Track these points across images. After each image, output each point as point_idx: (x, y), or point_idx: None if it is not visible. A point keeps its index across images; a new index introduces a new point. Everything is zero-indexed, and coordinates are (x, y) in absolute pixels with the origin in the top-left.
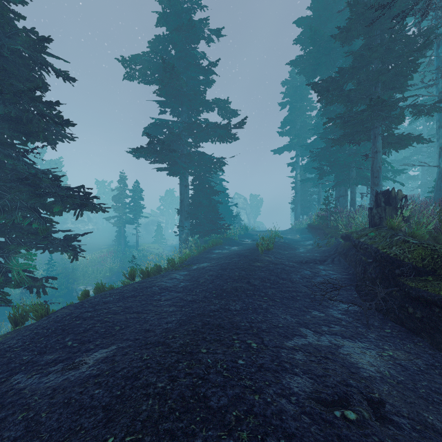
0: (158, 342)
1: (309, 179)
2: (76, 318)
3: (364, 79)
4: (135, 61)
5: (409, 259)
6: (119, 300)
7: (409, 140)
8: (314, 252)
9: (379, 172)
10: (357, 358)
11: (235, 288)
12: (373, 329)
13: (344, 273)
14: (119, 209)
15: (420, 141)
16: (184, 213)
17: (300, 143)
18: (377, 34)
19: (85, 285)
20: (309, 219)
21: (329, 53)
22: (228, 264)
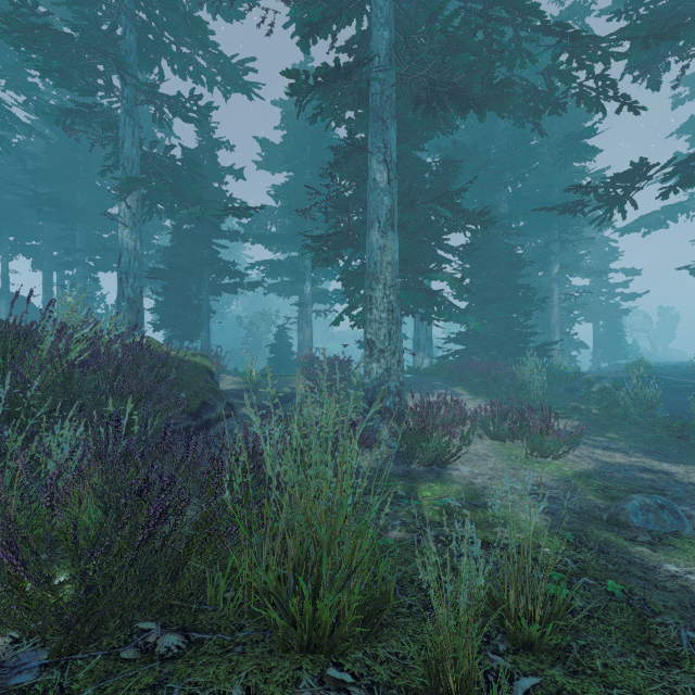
0: None
1: None
2: None
3: None
4: None
5: None
6: None
7: None
8: None
9: None
10: None
11: None
12: None
13: None
14: None
15: None
16: (597, 346)
17: None
18: None
19: None
20: None
21: None
22: None
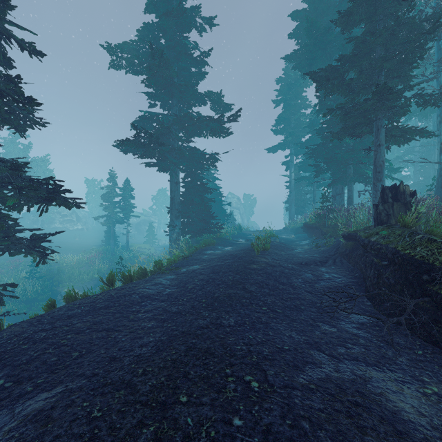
0: (121, 382)
1: (303, 178)
2: (24, 339)
3: (366, 67)
4: (122, 48)
5: (440, 262)
6: (87, 313)
7: (413, 133)
8: (313, 252)
9: (382, 167)
10: (396, 401)
11: (229, 295)
12: (400, 349)
13: (350, 276)
14: (108, 208)
15: (424, 134)
16: (175, 212)
17: (295, 141)
18: (380, 19)
19: (71, 288)
20: (304, 219)
21: (325, 47)
22: (220, 266)
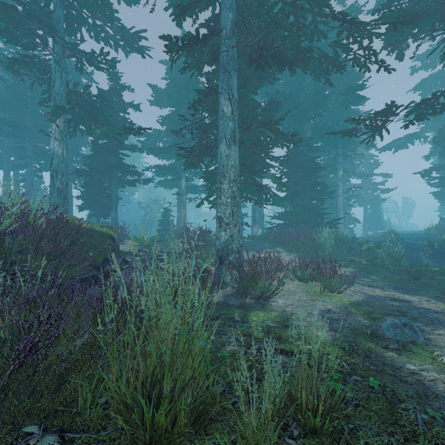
0: None
1: None
2: None
3: None
4: None
5: (426, 230)
6: None
7: None
8: None
9: None
10: None
11: None
12: None
13: None
14: None
15: None
16: (365, 221)
17: None
18: None
19: None
20: None
21: None
22: None
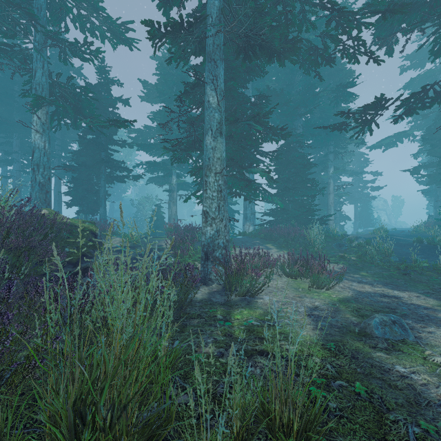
0: None
1: None
2: None
3: None
4: None
5: (415, 227)
6: None
7: None
8: None
9: None
10: None
11: None
12: None
13: None
14: None
15: None
16: (356, 218)
17: None
18: None
19: None
20: None
21: None
22: None
